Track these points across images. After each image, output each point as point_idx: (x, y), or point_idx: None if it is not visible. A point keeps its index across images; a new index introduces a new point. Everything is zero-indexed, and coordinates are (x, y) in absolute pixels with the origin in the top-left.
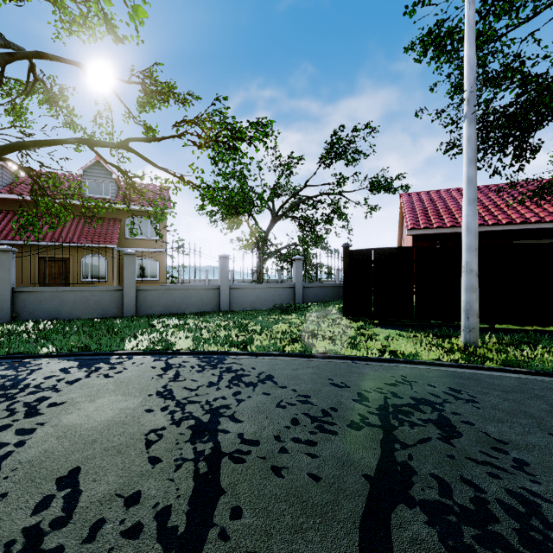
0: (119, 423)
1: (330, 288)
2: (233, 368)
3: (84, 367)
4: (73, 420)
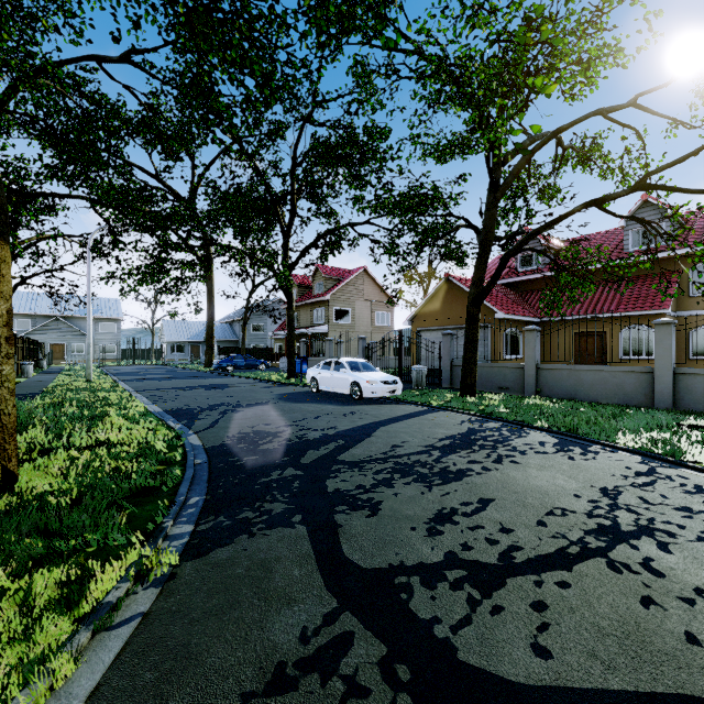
0: (542, 492)
1: None
2: None
3: (558, 445)
4: (515, 475)
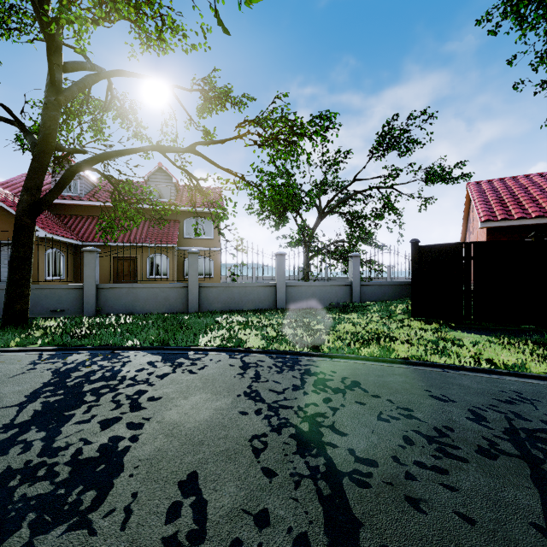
0: (219, 425)
1: (389, 286)
2: (312, 371)
3: (168, 362)
4: (174, 417)
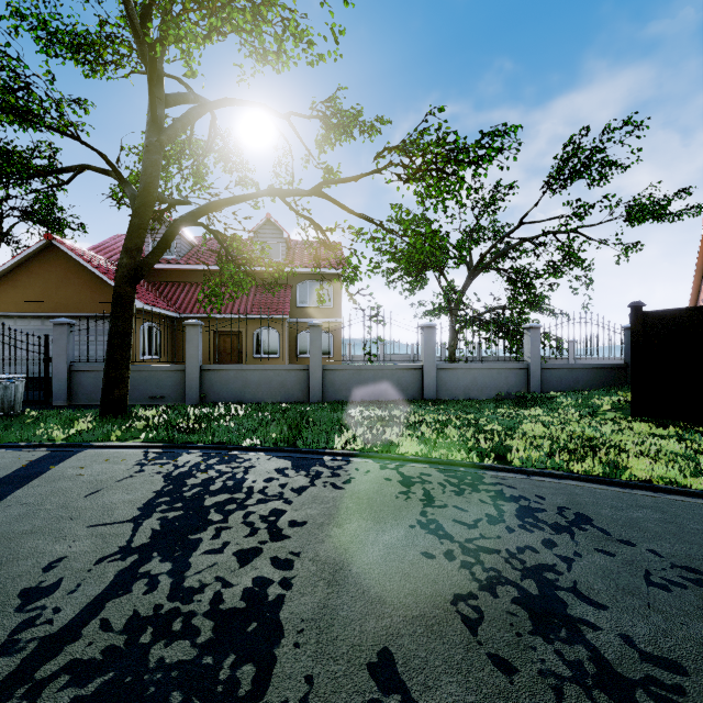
0: (398, 572)
1: (584, 370)
2: (507, 493)
3: (301, 469)
4: (331, 554)
